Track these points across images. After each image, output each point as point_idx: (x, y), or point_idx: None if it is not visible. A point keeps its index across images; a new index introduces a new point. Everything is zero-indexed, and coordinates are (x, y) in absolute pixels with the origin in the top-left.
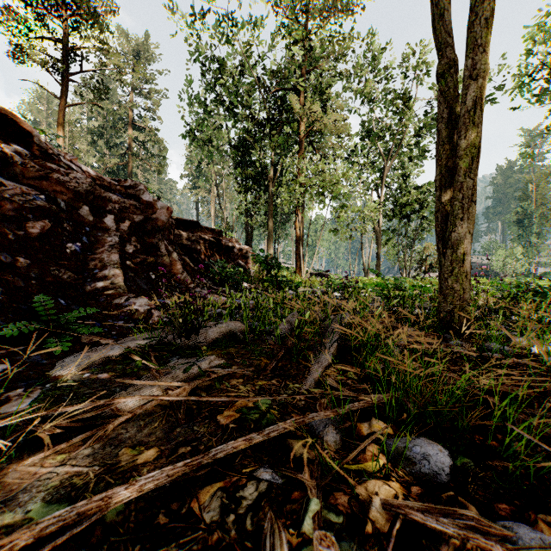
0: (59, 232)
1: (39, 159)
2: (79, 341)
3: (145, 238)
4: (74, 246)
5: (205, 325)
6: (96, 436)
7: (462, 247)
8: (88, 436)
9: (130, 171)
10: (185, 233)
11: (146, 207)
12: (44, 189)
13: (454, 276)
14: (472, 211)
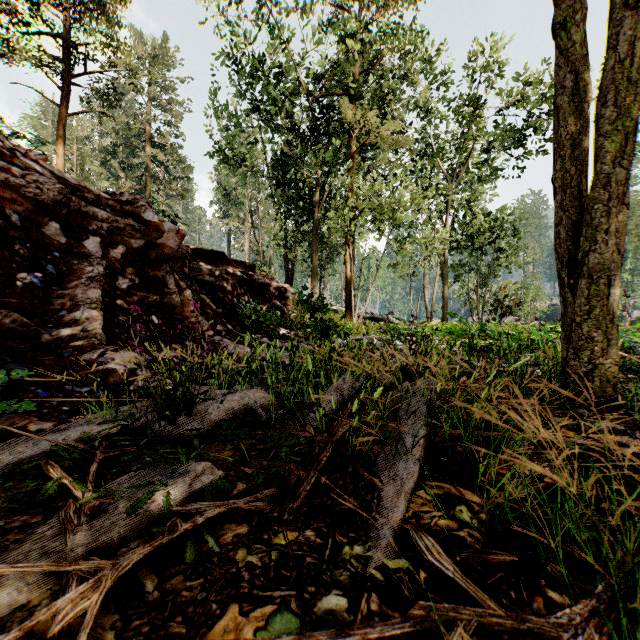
0: (7, 257)
1: None
2: None
3: (146, 270)
4: (31, 277)
5: (207, 396)
6: None
7: (607, 275)
8: None
9: (149, 196)
10: (207, 267)
11: (149, 230)
12: None
13: (592, 320)
14: (622, 219)
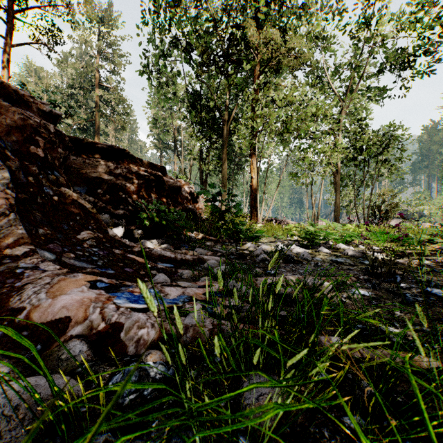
0: None
1: None
2: None
3: None
4: None
5: None
6: None
7: None
8: None
9: (97, 127)
10: (105, 164)
11: None
12: None
13: None
14: None
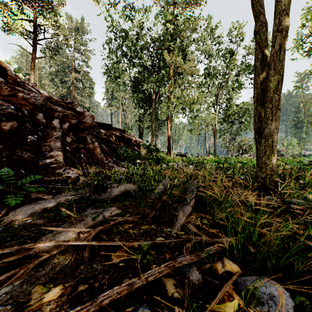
0: (23, 129)
1: (10, 84)
2: (29, 197)
3: (78, 133)
4: (33, 137)
5: (111, 186)
6: (18, 274)
7: (272, 137)
8: (12, 274)
9: (73, 96)
10: (103, 131)
11: (79, 115)
12: (14, 103)
13: (266, 156)
14: (278, 115)
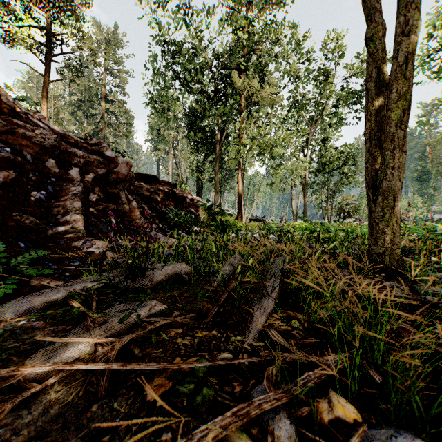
0: (25, 182)
1: (5, 115)
2: (28, 283)
3: (107, 189)
4: (39, 194)
5: (152, 266)
6: None
7: (393, 194)
8: None
9: (103, 136)
10: (145, 185)
11: (109, 162)
12: (10, 143)
13: (385, 221)
14: (402, 160)
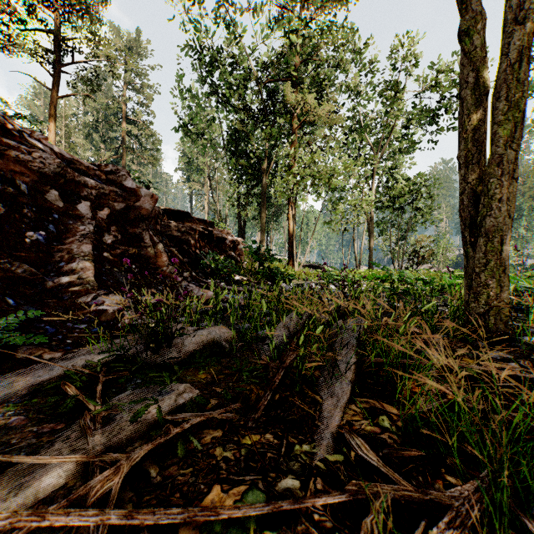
0: (18, 219)
1: None
2: (13, 356)
3: (127, 228)
4: (36, 235)
5: (182, 331)
6: None
7: (500, 235)
8: None
9: (124, 164)
10: (175, 224)
11: (129, 195)
12: None
13: (488, 271)
14: (512, 190)
